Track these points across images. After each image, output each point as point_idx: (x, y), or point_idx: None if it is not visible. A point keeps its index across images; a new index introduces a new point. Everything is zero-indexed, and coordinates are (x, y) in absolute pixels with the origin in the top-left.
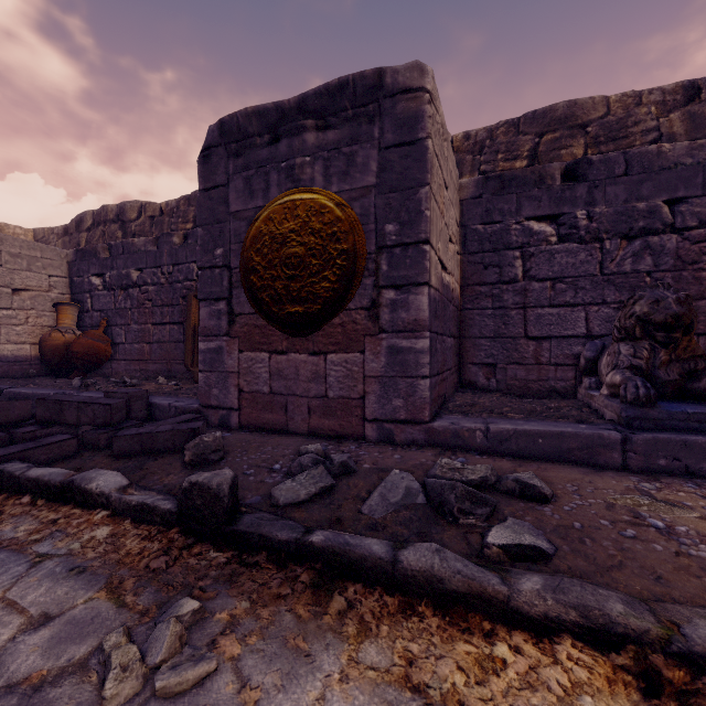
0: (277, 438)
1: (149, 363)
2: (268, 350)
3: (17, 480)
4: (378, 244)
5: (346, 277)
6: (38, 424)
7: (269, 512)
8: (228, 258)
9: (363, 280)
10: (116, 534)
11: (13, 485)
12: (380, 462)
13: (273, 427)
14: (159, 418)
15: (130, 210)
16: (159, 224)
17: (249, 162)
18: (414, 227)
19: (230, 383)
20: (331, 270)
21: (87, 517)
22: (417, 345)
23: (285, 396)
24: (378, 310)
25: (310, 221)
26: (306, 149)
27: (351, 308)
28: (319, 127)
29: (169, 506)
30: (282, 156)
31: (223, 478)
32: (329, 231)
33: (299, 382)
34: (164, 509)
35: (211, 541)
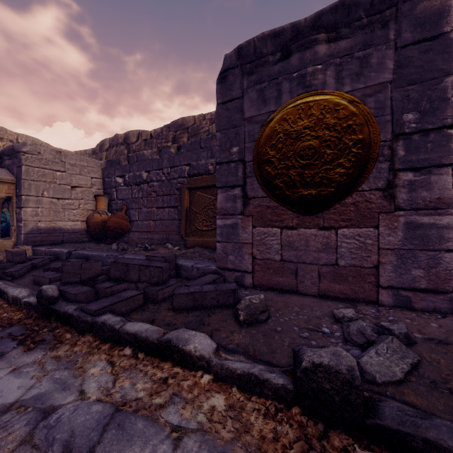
0: (293, 298)
1: (154, 234)
2: (278, 225)
3: (117, 333)
4: (394, 132)
5: (361, 163)
6: (110, 280)
7: (387, 396)
8: (243, 154)
9: (376, 165)
10: (232, 405)
11: (114, 337)
12: (426, 331)
13: (282, 287)
14: (184, 276)
15: (132, 136)
16: (150, 144)
17: (262, 77)
18: (436, 114)
19: (243, 251)
20: (346, 158)
21: (192, 380)
22: (439, 222)
23: (294, 263)
24: (393, 191)
25: (324, 117)
26: (316, 59)
27: (363, 190)
28: (328, 40)
29: (281, 381)
30: (293, 68)
31: (352, 362)
32: (344, 124)
33: (308, 252)
34: (278, 384)
35: (342, 429)
